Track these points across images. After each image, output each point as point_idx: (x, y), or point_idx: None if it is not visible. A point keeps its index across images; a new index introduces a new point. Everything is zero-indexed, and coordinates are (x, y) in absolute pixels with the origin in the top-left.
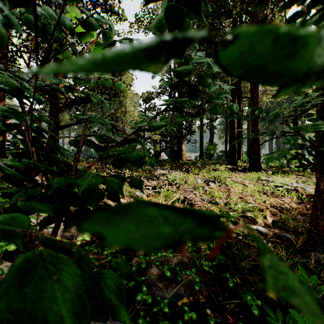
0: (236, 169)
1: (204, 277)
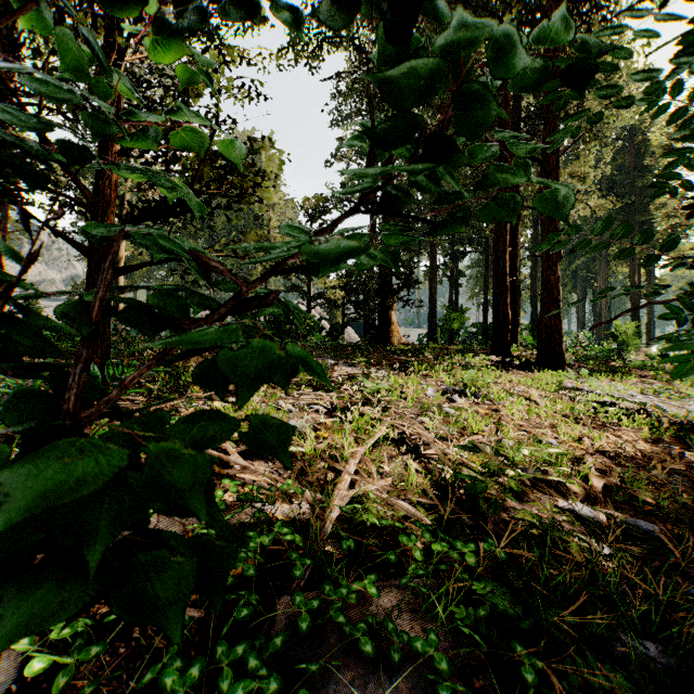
0: (509, 365)
1: (458, 647)
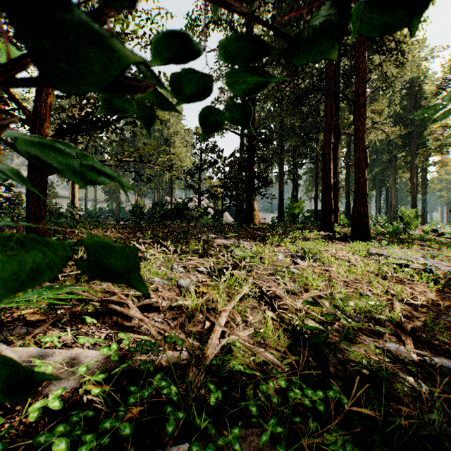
0: (332, 237)
1: None
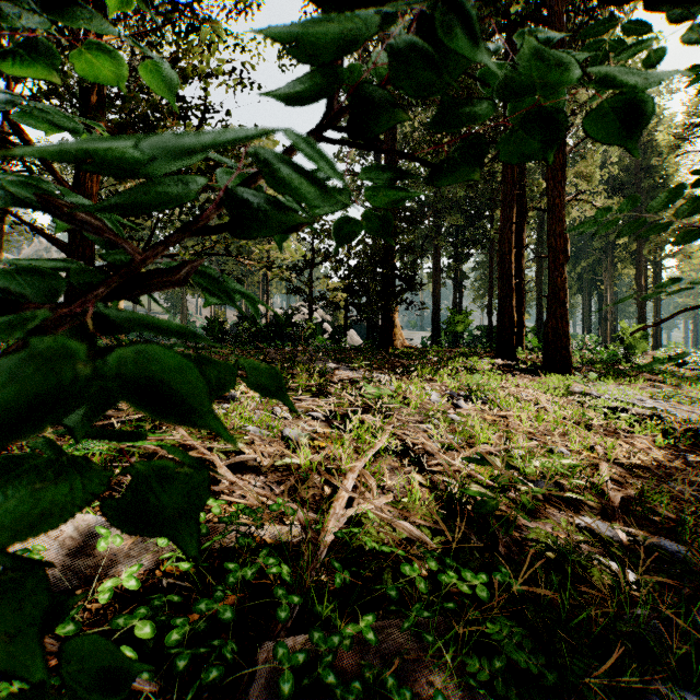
0: (514, 368)
1: None
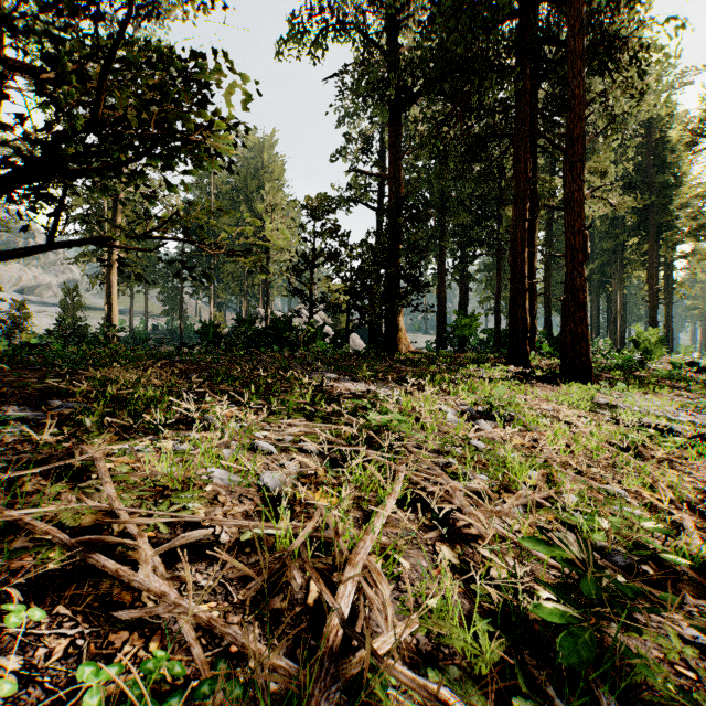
0: (530, 376)
1: None
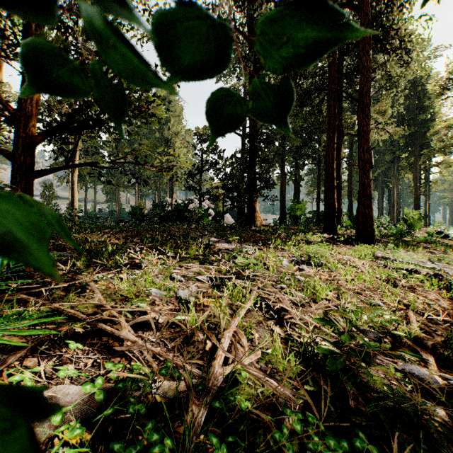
0: (336, 240)
1: None
